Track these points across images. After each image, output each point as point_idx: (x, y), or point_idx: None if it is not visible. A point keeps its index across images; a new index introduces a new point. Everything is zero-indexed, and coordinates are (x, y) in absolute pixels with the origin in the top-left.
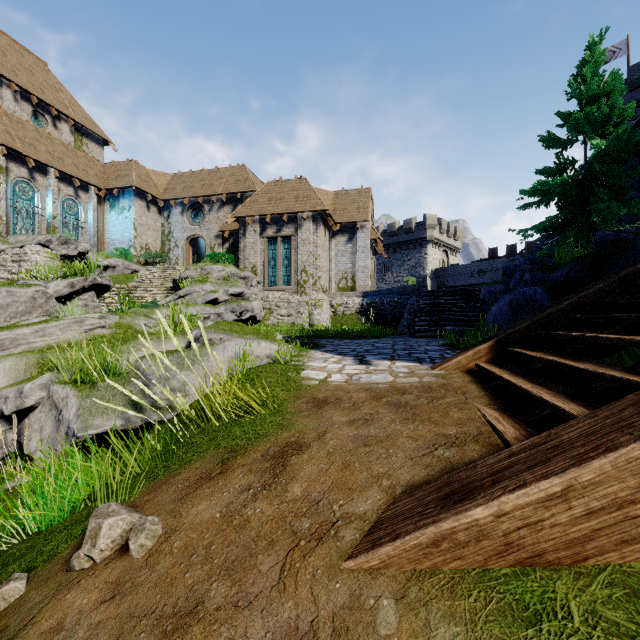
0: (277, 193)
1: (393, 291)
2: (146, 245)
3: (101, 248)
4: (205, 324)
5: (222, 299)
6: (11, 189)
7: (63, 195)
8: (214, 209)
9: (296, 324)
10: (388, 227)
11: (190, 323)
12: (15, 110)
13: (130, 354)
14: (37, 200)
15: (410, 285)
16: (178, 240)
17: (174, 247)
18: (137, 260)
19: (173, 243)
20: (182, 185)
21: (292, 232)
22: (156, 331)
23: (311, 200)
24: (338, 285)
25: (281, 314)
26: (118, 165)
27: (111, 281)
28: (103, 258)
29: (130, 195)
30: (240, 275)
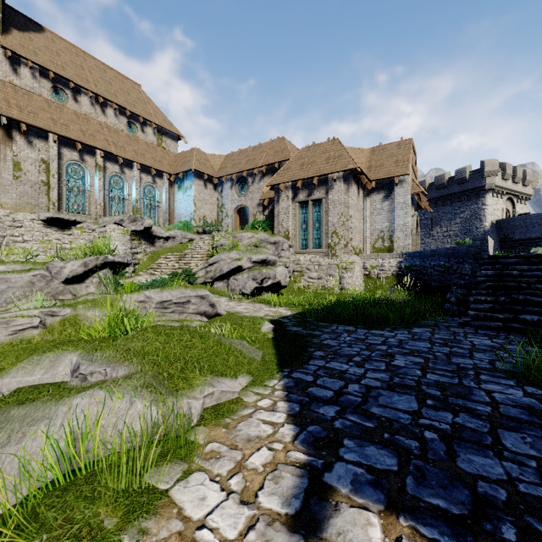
0: (309, 158)
1: (438, 252)
2: (204, 217)
3: (172, 222)
4: (185, 309)
5: (246, 266)
6: (108, 182)
7: (144, 183)
8: (256, 180)
9: (326, 287)
10: (436, 179)
11: (130, 322)
12: (115, 123)
13: (12, 380)
14: (126, 189)
15: (462, 246)
16: (228, 210)
17: (225, 217)
18: (196, 230)
19: (224, 213)
20: (232, 163)
21: (323, 194)
22: (92, 332)
23: (342, 160)
24: (373, 245)
25: (311, 277)
26: (185, 154)
27: (125, 258)
28: (166, 230)
29: (191, 177)
30: (270, 240)
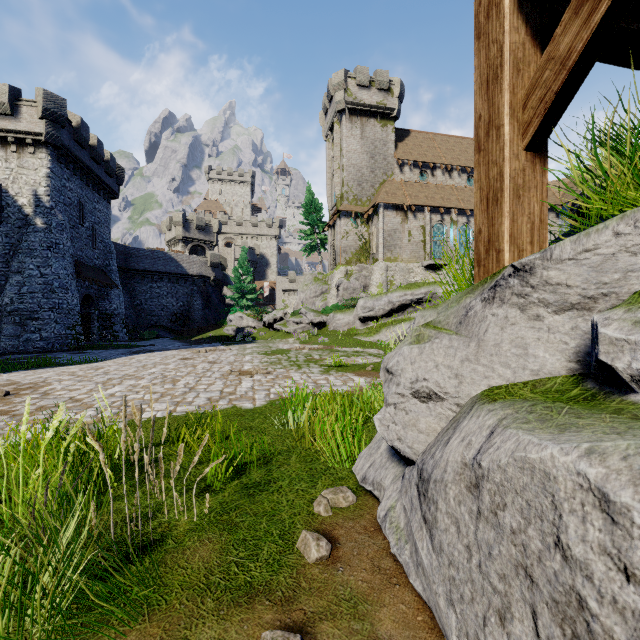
0: None
1: None
2: None
3: None
4: None
5: None
6: (458, 232)
7: None
8: None
9: None
10: None
11: None
12: (458, 182)
13: None
14: (470, 234)
15: None
16: None
17: None
18: None
19: None
20: None
21: None
22: None
23: None
24: None
25: None
26: None
27: None
28: None
29: None
30: None
